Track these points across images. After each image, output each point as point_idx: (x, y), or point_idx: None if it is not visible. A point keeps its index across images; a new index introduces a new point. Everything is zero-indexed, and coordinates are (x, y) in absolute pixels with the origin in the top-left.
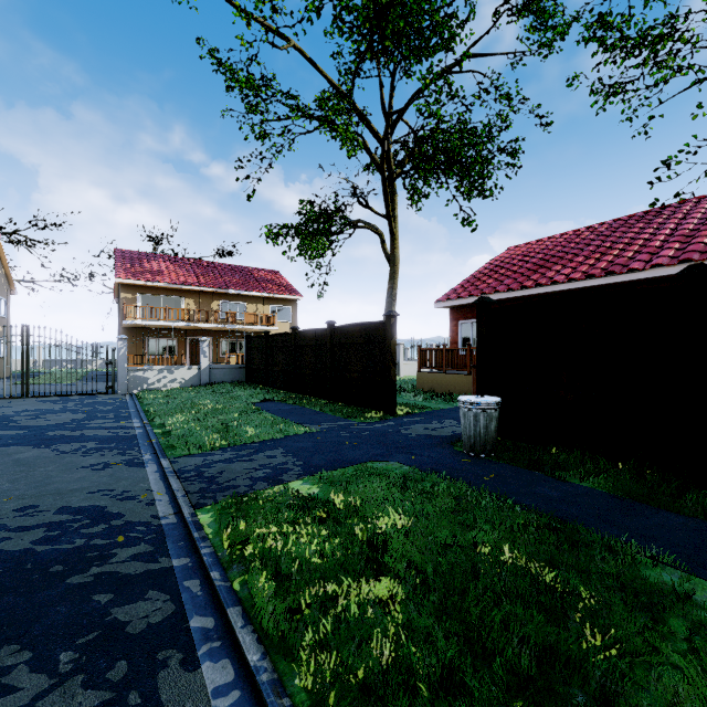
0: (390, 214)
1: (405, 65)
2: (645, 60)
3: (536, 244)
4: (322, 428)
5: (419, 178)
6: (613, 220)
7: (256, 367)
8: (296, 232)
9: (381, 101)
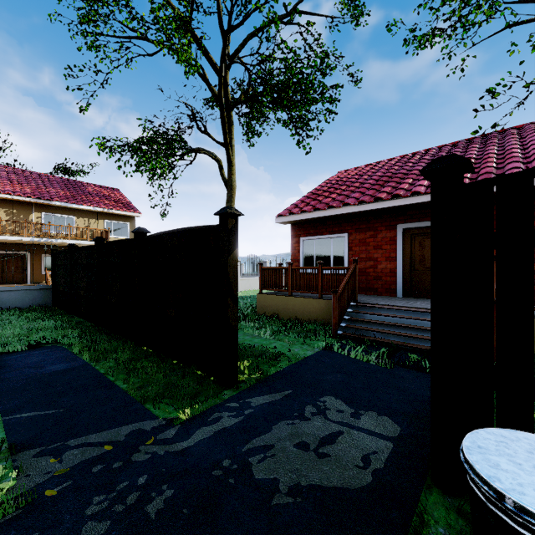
0: (227, 142)
1: (242, 3)
2: (455, 11)
3: (367, 167)
4: (53, 474)
5: (252, 117)
6: (437, 147)
7: (61, 288)
8: (134, 149)
9: (218, 12)
